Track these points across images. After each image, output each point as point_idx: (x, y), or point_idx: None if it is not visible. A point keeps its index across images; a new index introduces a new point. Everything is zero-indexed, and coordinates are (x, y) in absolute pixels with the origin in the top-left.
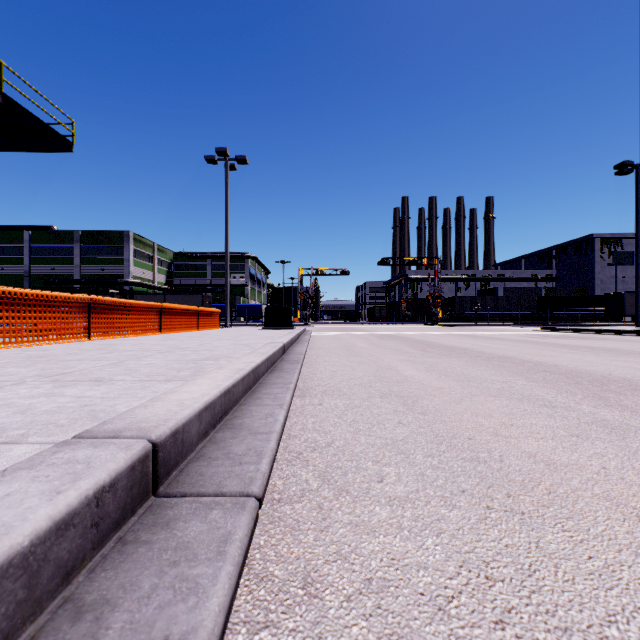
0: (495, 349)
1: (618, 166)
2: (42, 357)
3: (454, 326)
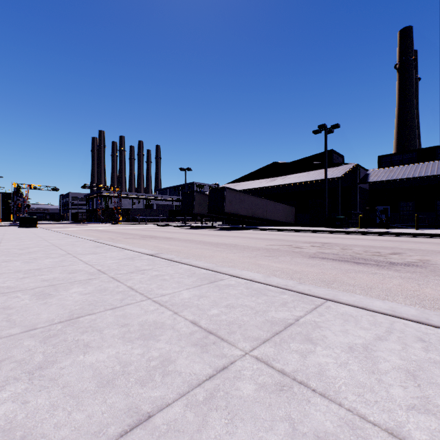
0: (122, 231)
1: (180, 168)
2: (4, 234)
3: (126, 224)
